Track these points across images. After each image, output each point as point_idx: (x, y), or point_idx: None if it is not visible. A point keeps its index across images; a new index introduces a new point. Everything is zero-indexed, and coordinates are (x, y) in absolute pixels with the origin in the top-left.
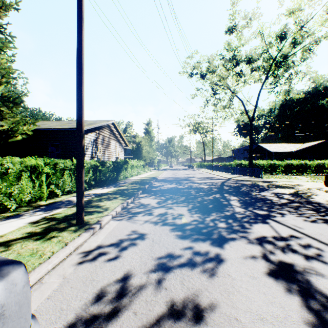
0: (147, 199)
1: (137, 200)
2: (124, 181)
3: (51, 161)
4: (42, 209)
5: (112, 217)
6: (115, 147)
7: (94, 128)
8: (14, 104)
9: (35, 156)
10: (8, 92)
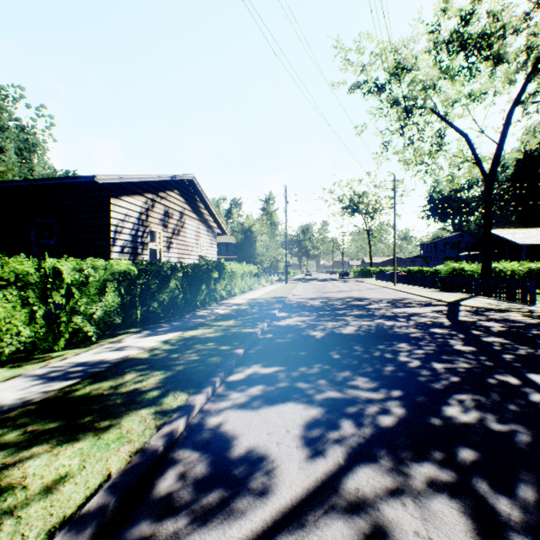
0: (257, 404)
1: (218, 406)
2: (212, 308)
3: None
4: None
5: None
6: (196, 235)
7: (140, 187)
8: None
9: (3, 252)
10: None
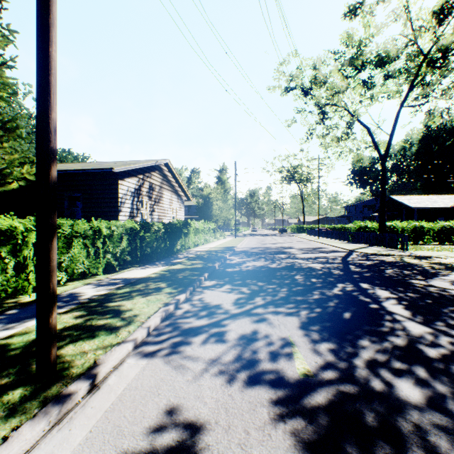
0: (217, 293)
1: (198, 294)
2: (183, 253)
3: None
4: (4, 318)
5: (135, 344)
6: (170, 202)
7: (135, 171)
8: (4, 130)
9: None
10: (1, 114)
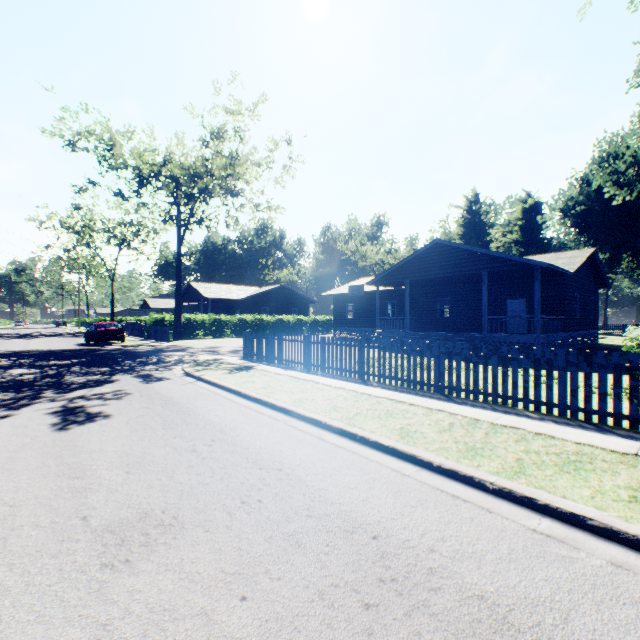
0: None
1: None
2: None
3: None
4: None
5: None
6: None
7: None
8: None
9: None
10: None
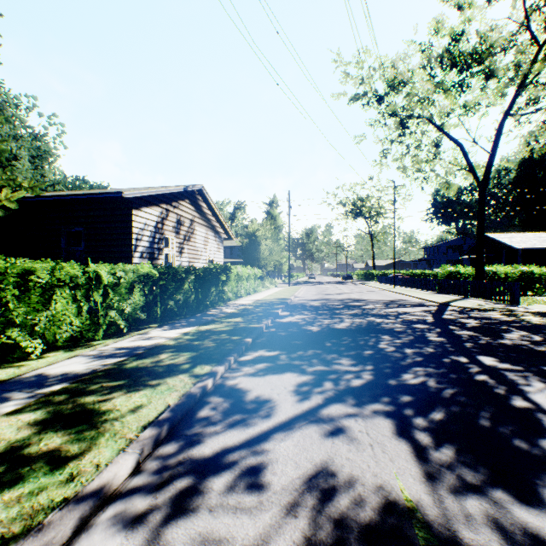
0: (263, 373)
1: (234, 375)
2: (220, 308)
3: (9, 264)
4: None
5: (100, 500)
6: (204, 240)
7: (157, 199)
8: None
9: (36, 257)
10: None
